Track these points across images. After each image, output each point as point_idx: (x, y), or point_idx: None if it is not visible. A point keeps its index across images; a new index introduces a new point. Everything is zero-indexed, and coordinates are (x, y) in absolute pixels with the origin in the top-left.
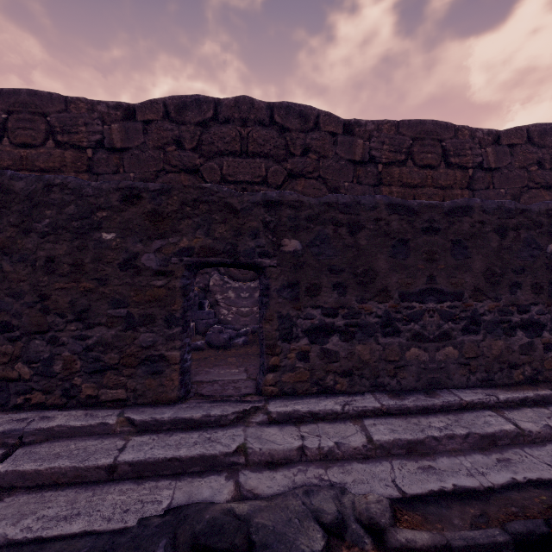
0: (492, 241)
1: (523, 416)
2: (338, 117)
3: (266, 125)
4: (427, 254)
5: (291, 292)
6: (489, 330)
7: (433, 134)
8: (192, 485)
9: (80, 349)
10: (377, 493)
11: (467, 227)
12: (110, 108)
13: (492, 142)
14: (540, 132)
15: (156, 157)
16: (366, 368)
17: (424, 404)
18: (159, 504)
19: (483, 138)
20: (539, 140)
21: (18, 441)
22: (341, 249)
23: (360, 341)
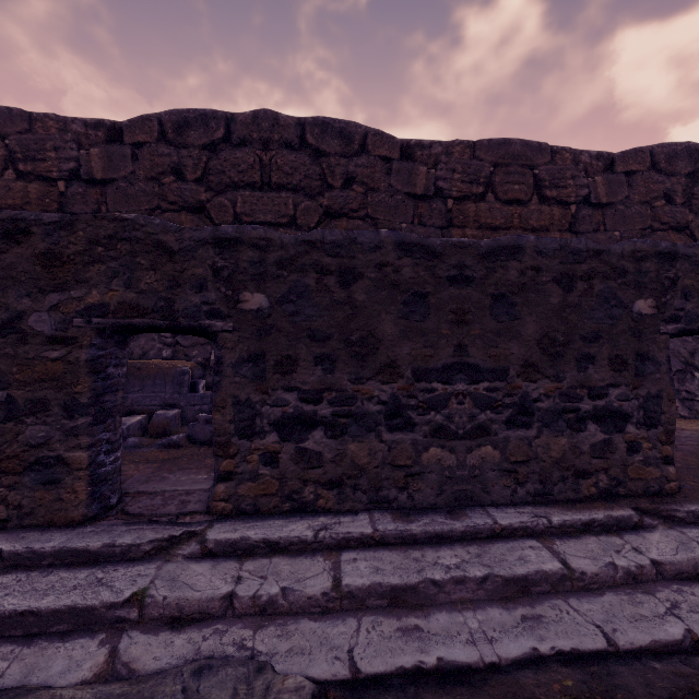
0: (552, 296)
1: (580, 548)
2: (393, 137)
3: (296, 148)
4: (455, 313)
5: (254, 368)
6: (546, 423)
7: (521, 158)
8: (44, 653)
9: None
10: (314, 672)
11: (515, 275)
12: (89, 127)
13: (604, 169)
14: (668, 154)
15: (149, 191)
16: (363, 476)
17: (438, 530)
18: None
19: (590, 163)
20: (667, 165)
21: None
22: (327, 307)
23: (356, 437)
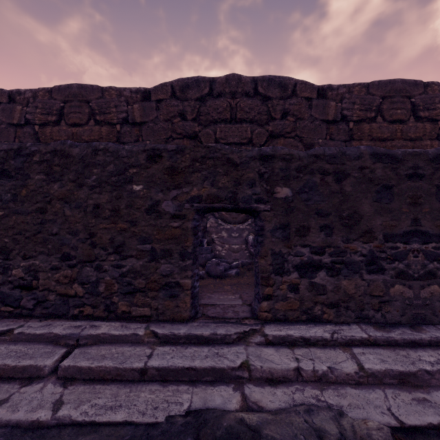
0: None
1: None
2: (313, 84)
3: (251, 96)
4: (411, 198)
5: (283, 233)
6: None
7: (402, 91)
8: (206, 392)
9: (117, 275)
10: (374, 420)
11: None
12: (133, 92)
13: None
14: None
15: (165, 127)
16: (352, 301)
17: (412, 338)
18: (181, 406)
19: None
20: None
21: (76, 342)
22: (327, 195)
23: (346, 276)
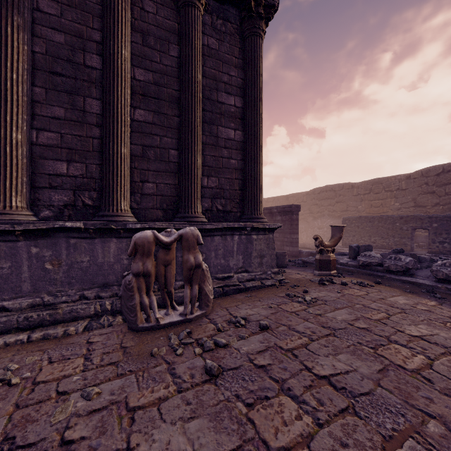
0: None
1: None
2: None
3: None
4: None
5: (434, 234)
6: None
7: None
8: None
9: (393, 241)
10: None
11: None
12: (401, 177)
13: None
14: None
15: (417, 190)
16: None
17: None
18: None
19: None
20: None
21: (385, 252)
22: (448, 226)
23: None
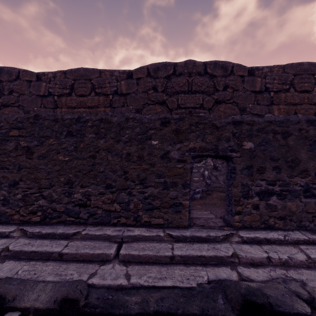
0: None
1: None
2: (245, 66)
3: (202, 75)
4: None
5: (248, 171)
6: None
7: (308, 70)
8: (214, 270)
9: (142, 198)
10: None
11: None
12: (120, 73)
13: None
14: None
15: (143, 97)
16: (294, 216)
17: None
18: (203, 278)
19: None
20: None
21: (121, 240)
22: (277, 147)
23: (290, 200)
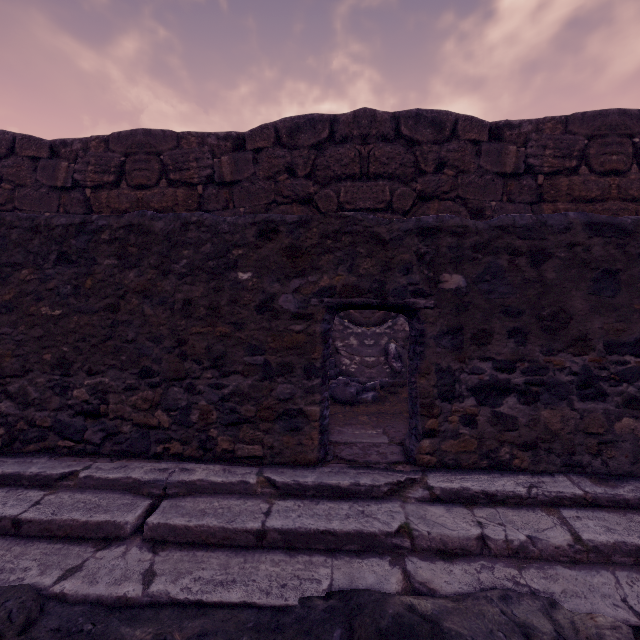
0: None
1: None
2: (482, 121)
3: (391, 140)
4: None
5: (453, 340)
6: None
7: (620, 128)
8: (352, 566)
9: (216, 399)
10: (604, 614)
11: None
12: (220, 139)
13: None
14: None
15: (267, 188)
16: (556, 441)
17: None
18: (319, 584)
19: None
20: None
21: (162, 492)
22: (519, 285)
23: (547, 404)
